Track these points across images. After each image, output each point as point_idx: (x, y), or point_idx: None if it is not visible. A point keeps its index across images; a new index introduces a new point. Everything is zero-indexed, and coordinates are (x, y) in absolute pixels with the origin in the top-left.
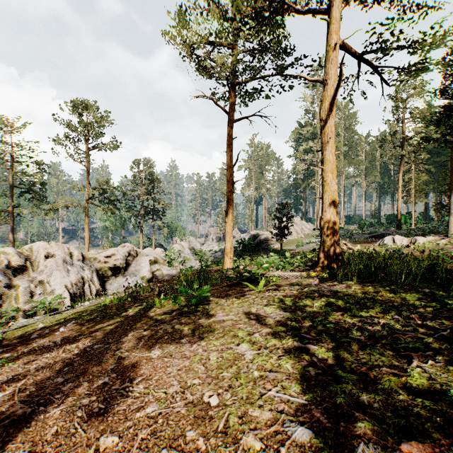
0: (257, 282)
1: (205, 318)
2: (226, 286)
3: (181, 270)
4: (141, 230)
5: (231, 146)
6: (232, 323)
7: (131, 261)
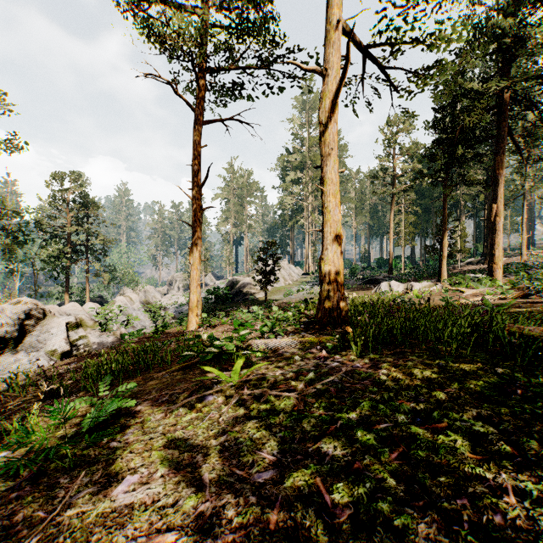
0: (231, 357)
1: (89, 496)
2: (178, 369)
3: (122, 335)
4: (66, 276)
5: (199, 157)
6: (149, 526)
7: (31, 326)
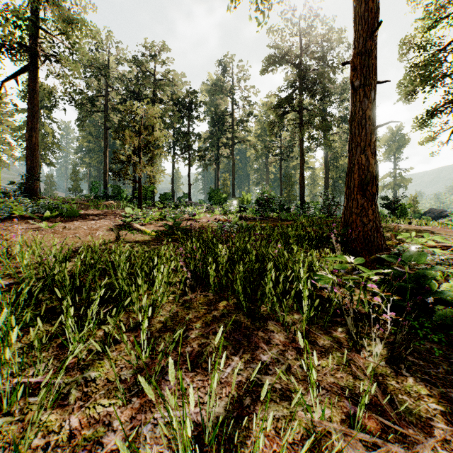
0: None
1: None
2: None
3: None
4: None
5: None
6: None
7: None
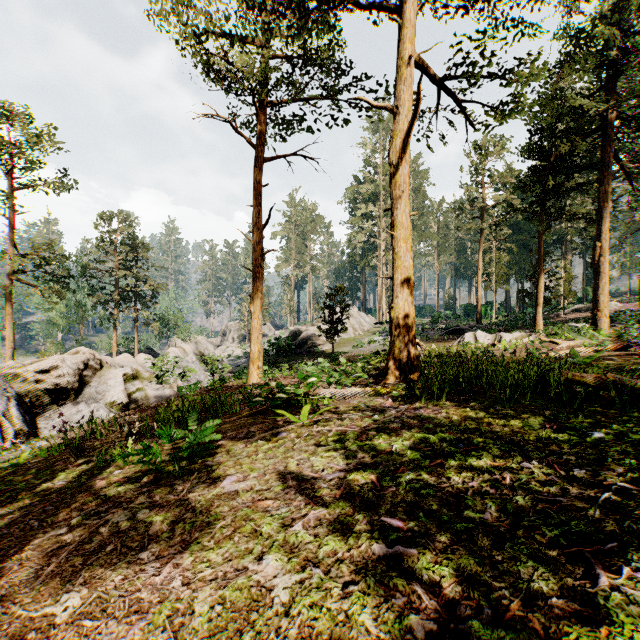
0: (299, 406)
1: (203, 488)
2: (248, 415)
3: (179, 388)
4: (114, 325)
5: (260, 197)
6: (252, 499)
7: (89, 377)
